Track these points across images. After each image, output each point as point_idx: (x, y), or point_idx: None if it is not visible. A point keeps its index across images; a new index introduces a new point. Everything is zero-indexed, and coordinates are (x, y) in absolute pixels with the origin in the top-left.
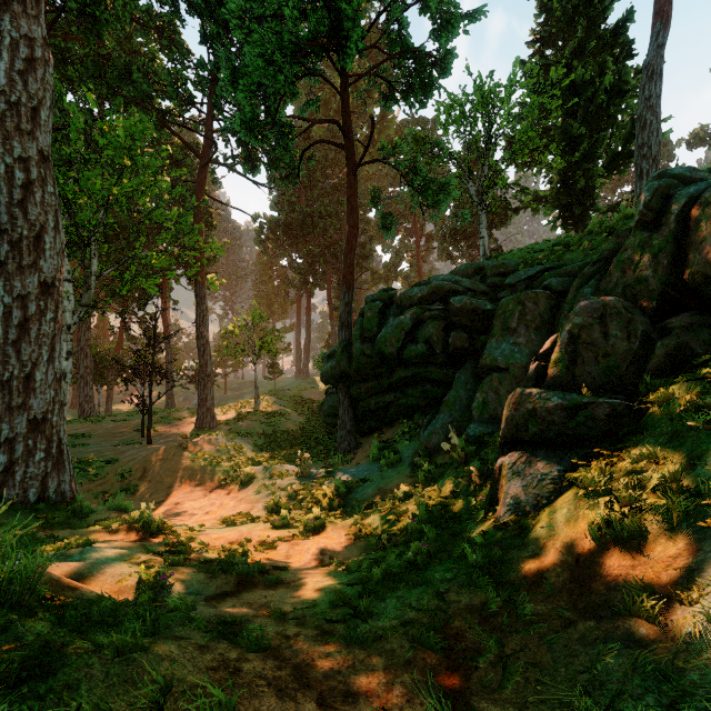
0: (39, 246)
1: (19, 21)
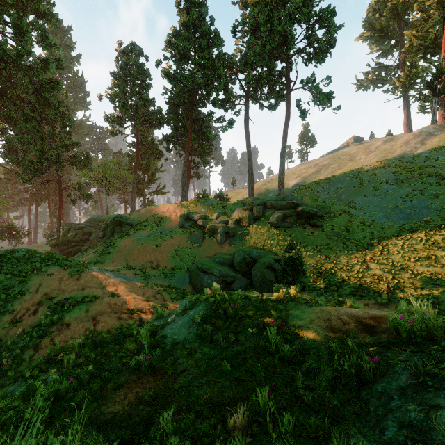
0: None
1: None
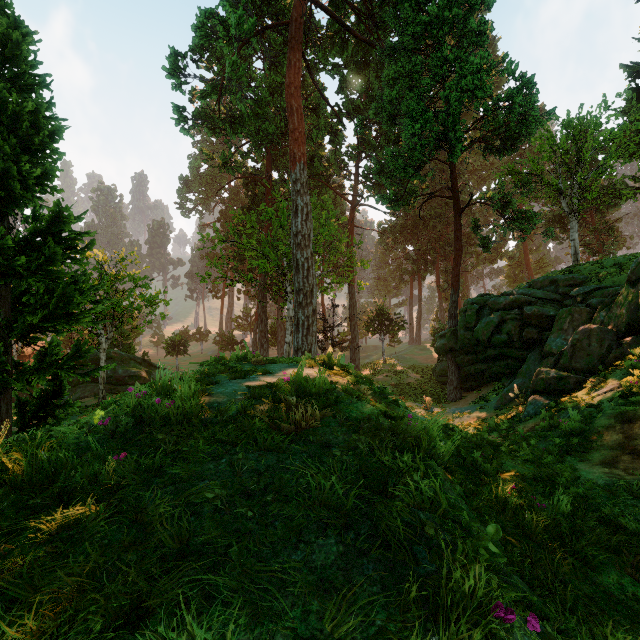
0: (312, 294)
1: (303, 198)
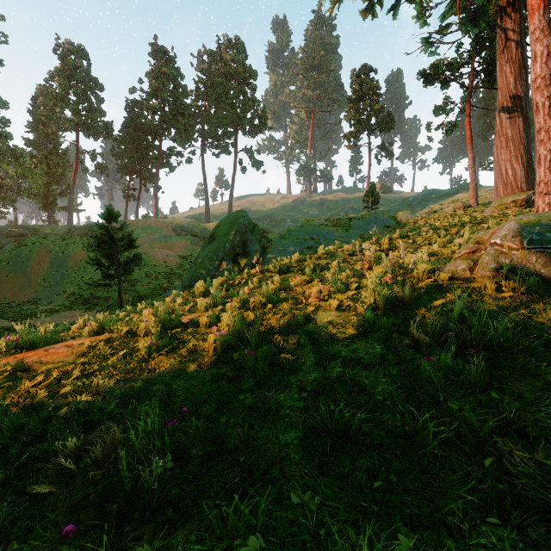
0: None
1: None
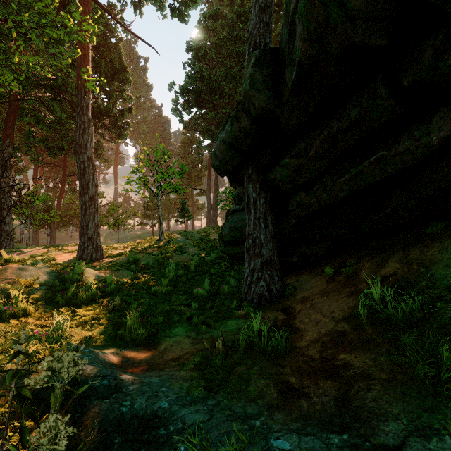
0: None
1: None
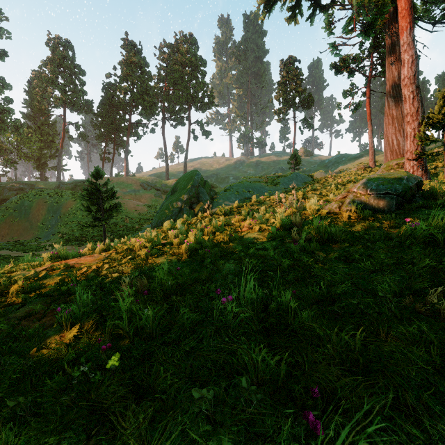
0: None
1: None
